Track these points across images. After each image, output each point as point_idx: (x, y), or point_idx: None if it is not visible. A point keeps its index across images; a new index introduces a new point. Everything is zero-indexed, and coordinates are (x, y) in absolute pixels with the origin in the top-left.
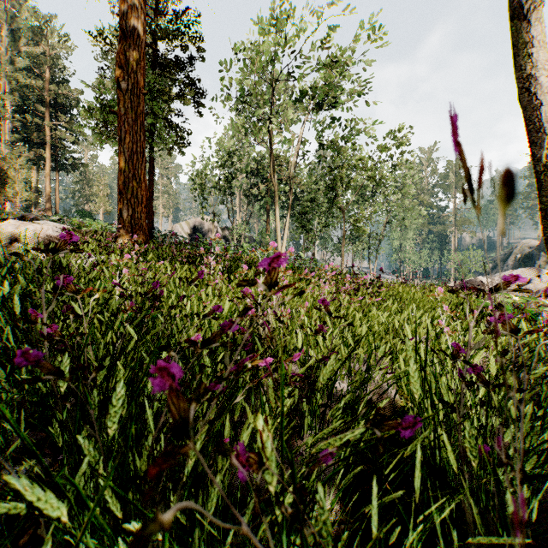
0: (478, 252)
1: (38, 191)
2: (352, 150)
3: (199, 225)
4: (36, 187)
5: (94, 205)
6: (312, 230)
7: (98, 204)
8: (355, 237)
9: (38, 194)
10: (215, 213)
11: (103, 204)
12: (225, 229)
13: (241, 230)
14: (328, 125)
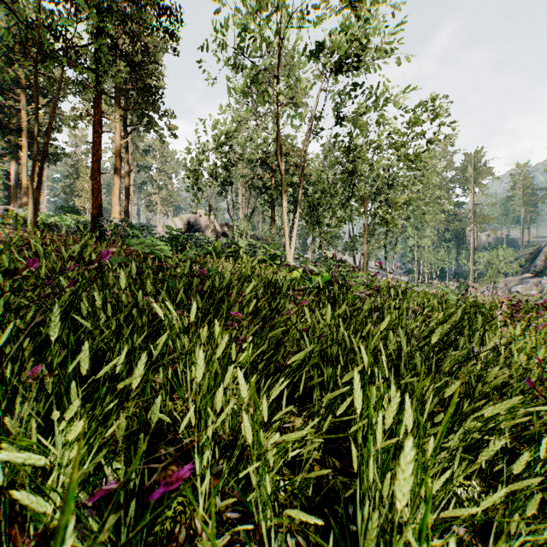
0: (507, 251)
1: (19, 184)
2: (377, 125)
3: (194, 221)
4: (16, 180)
5: (79, 200)
6: (327, 225)
7: (83, 198)
8: (371, 235)
9: (18, 188)
10: (211, 206)
11: (89, 198)
12: (225, 226)
13: (243, 227)
14: (348, 94)
